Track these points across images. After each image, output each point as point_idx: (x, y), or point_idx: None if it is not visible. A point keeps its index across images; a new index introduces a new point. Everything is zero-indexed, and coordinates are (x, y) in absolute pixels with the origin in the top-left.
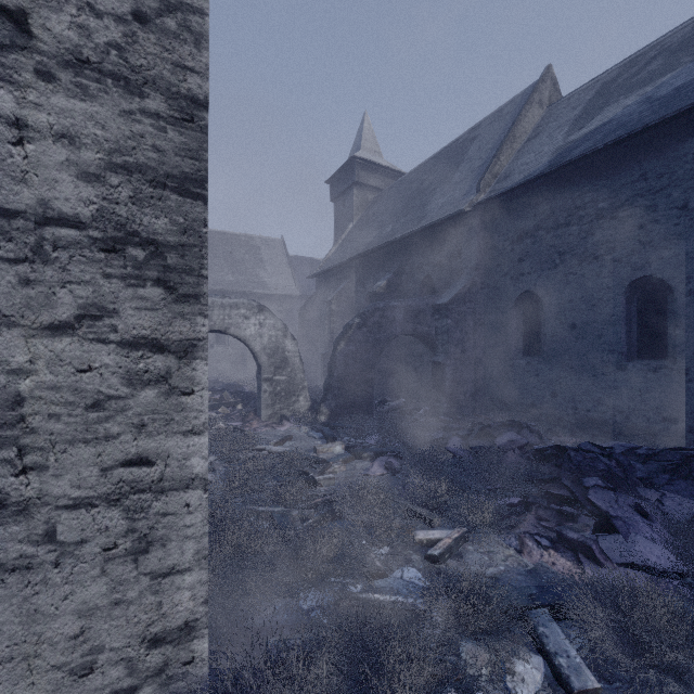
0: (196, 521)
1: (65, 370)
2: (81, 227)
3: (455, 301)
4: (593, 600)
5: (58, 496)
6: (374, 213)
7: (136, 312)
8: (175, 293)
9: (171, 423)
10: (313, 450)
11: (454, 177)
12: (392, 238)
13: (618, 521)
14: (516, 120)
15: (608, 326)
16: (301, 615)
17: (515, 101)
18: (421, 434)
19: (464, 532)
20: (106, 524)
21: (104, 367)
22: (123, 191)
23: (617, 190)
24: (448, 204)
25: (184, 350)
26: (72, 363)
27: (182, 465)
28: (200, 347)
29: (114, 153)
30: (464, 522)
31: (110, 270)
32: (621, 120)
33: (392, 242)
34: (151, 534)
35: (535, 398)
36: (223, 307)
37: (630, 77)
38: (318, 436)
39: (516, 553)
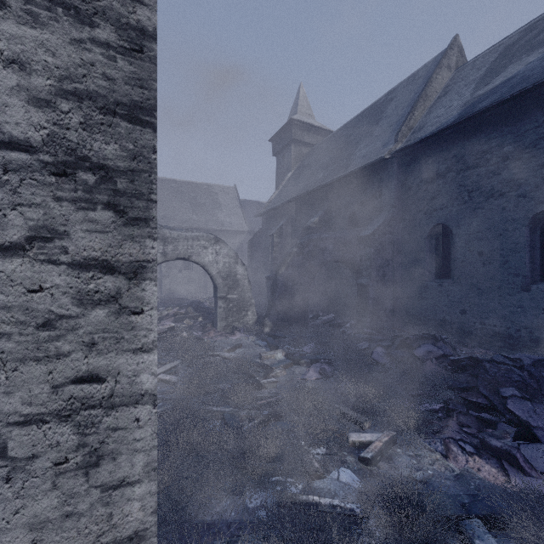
0: (146, 434)
1: (16, 290)
2: (32, 151)
3: (377, 233)
4: (530, 516)
5: (8, 412)
6: (308, 163)
7: (86, 235)
8: (124, 216)
9: (121, 341)
10: (259, 356)
11: (375, 131)
12: (323, 182)
13: (539, 431)
14: (428, 82)
15: (513, 253)
16: (247, 513)
17: (426, 67)
18: (349, 344)
19: (393, 436)
20: (57, 439)
21: (55, 287)
22: (73, 117)
23: (522, 135)
24: (370, 153)
25: (134, 271)
26: (22, 284)
27: (132, 382)
28: (149, 268)
29: (64, 80)
30: (392, 425)
31: (60, 193)
32: (525, 75)
33: (323, 186)
34: (101, 448)
35: (446, 314)
36: (187, 239)
37: (531, 39)
38: (263, 344)
39: (442, 458)
